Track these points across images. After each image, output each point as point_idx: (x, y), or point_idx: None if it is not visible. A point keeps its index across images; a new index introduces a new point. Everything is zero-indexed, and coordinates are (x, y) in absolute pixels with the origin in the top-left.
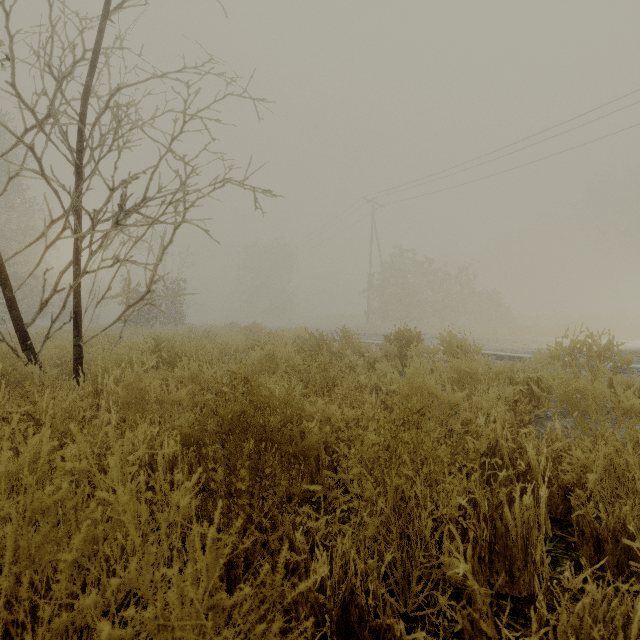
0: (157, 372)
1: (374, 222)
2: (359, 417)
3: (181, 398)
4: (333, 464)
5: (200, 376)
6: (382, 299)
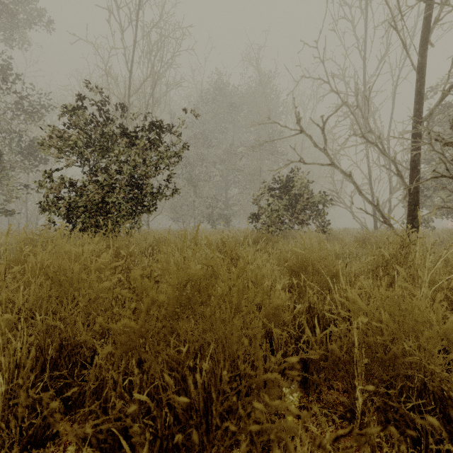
0: None
1: None
2: None
3: None
4: None
5: None
6: None
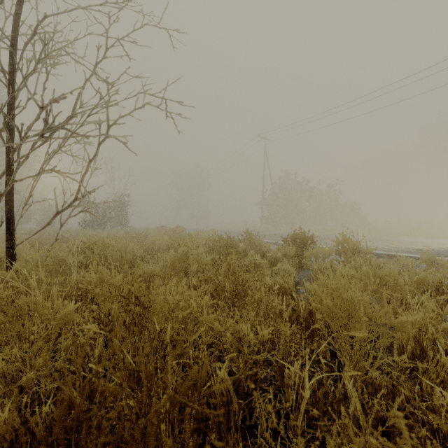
0: (80, 272)
1: (266, 153)
2: (275, 337)
3: (68, 316)
4: (247, 407)
5: (108, 281)
6: (272, 209)
